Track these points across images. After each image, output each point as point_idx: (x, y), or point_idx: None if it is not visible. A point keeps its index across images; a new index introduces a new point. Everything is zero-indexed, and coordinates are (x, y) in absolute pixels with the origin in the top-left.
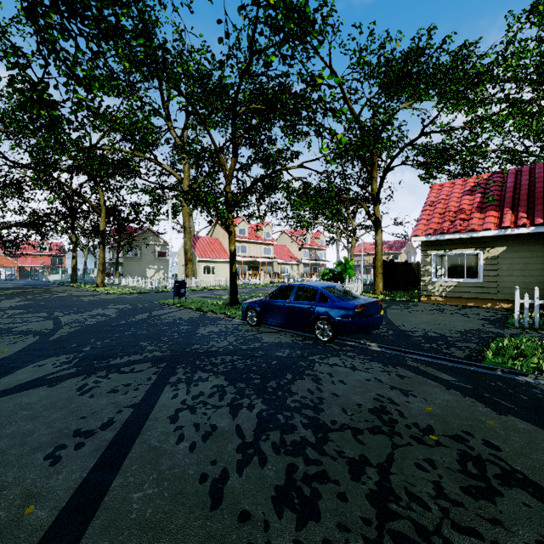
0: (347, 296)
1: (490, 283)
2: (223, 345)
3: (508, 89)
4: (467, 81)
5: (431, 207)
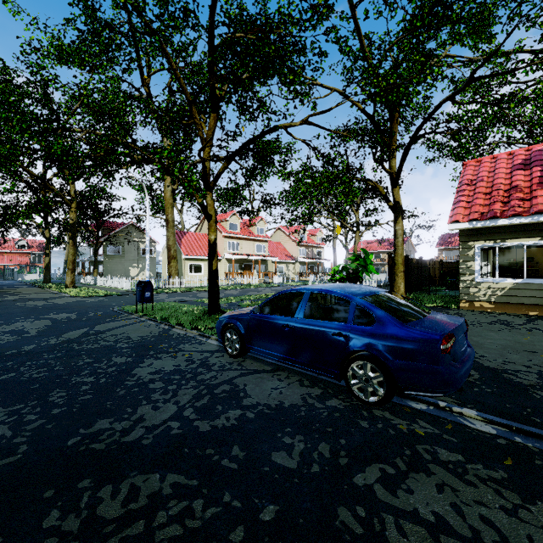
0: (397, 309)
1: None
2: (160, 419)
3: None
4: None
5: (469, 187)
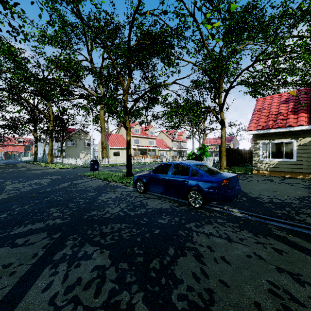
0: (211, 171)
1: (302, 162)
2: (115, 211)
3: (306, 38)
4: (295, 16)
5: (258, 112)
